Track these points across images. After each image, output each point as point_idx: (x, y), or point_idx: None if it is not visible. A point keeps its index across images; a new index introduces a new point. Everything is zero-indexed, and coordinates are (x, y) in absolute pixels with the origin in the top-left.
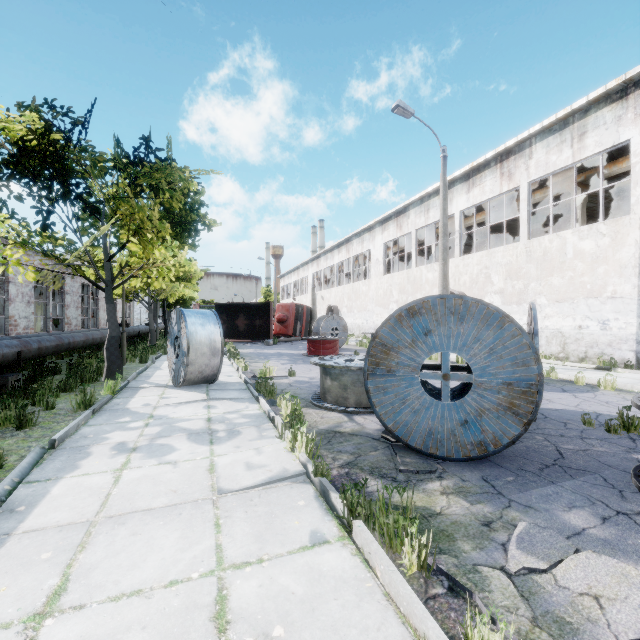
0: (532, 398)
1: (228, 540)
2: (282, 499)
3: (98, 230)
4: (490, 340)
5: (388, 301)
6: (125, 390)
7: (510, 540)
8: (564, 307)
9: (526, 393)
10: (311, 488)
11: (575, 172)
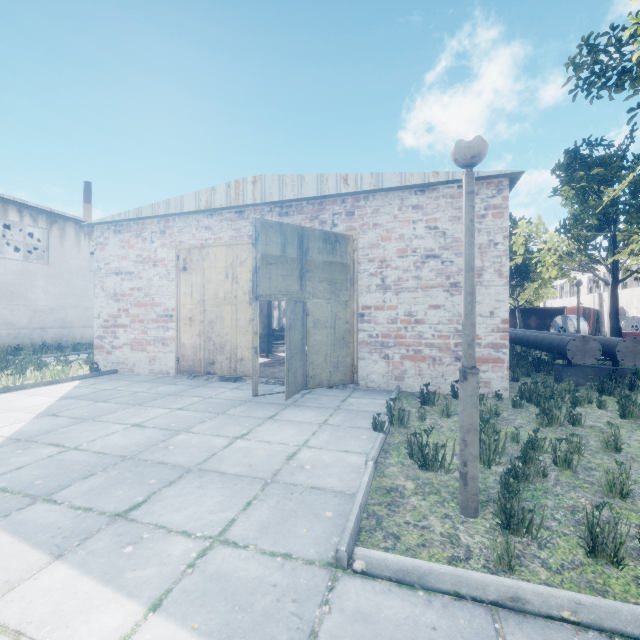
0: None
1: None
2: None
3: None
4: None
5: None
6: None
7: None
8: None
9: None
10: None
11: None
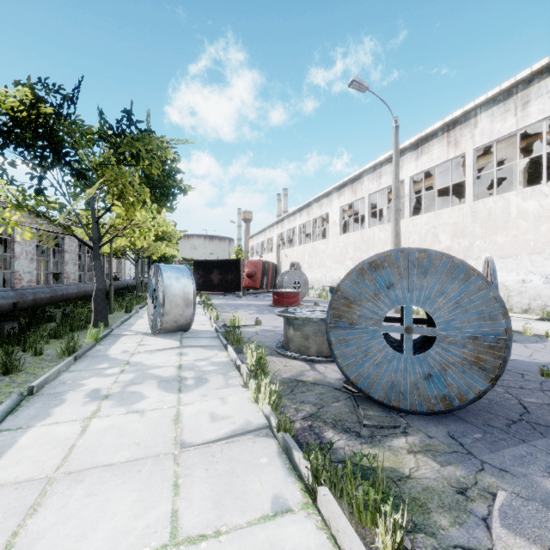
0: (500, 353)
1: (185, 505)
2: (244, 455)
3: (88, 195)
4: (455, 293)
5: (344, 258)
6: (108, 337)
7: (491, 513)
8: (508, 263)
9: (493, 348)
10: (274, 443)
11: (518, 138)
